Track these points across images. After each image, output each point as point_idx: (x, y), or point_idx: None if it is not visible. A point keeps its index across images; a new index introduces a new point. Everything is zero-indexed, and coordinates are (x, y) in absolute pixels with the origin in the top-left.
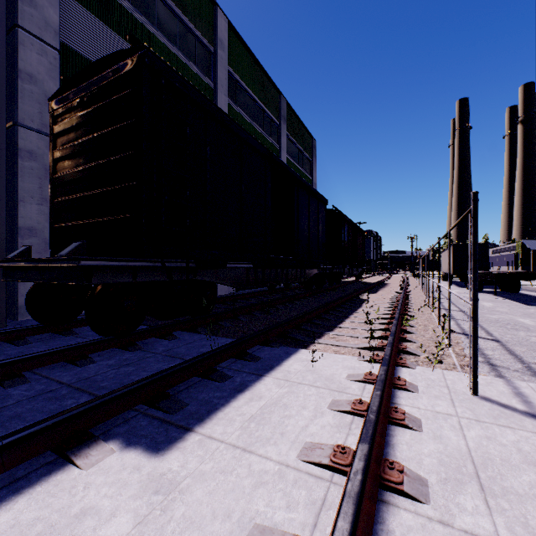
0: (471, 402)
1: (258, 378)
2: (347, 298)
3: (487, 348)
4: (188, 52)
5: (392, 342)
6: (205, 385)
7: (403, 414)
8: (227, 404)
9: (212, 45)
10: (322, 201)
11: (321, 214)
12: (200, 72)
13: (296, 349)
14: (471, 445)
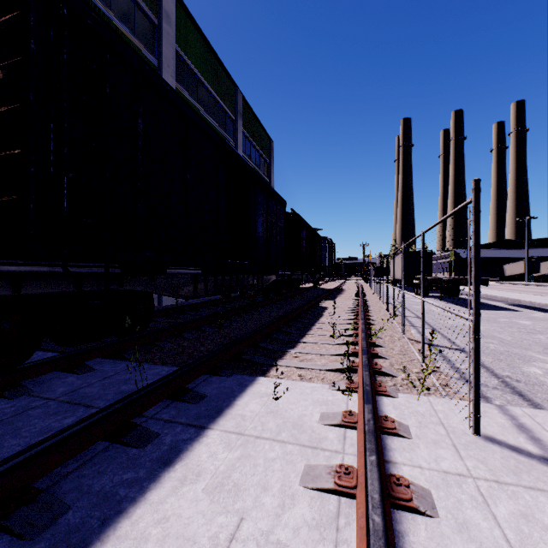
0: (478, 447)
1: (198, 433)
2: (307, 306)
3: (457, 360)
4: (124, 17)
5: (368, 364)
6: (112, 457)
7: (409, 489)
8: (141, 496)
9: (156, 16)
10: (281, 202)
11: (279, 217)
12: (141, 44)
13: (254, 378)
14: (511, 539)
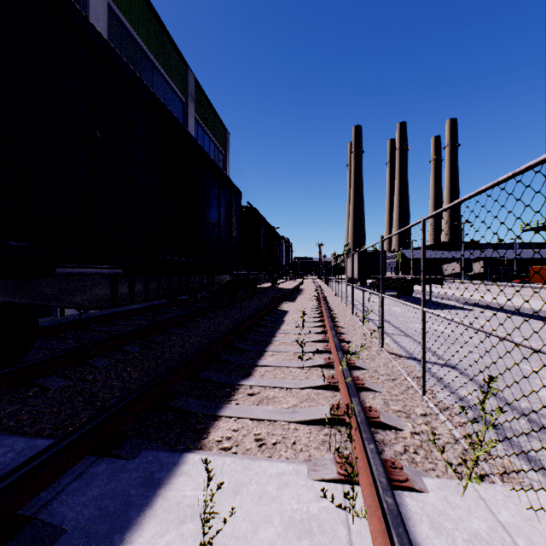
0: None
1: None
2: (265, 311)
3: (457, 385)
4: None
5: (367, 421)
6: None
7: None
8: None
9: None
10: (236, 193)
11: (234, 209)
12: None
13: (177, 457)
14: None
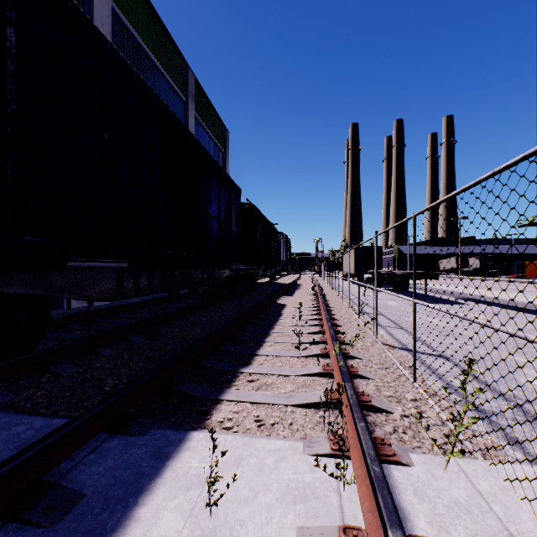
0: None
1: None
2: (264, 304)
3: (447, 373)
4: None
5: (359, 403)
6: None
7: None
8: None
9: None
10: (236, 190)
11: (234, 205)
12: None
13: (183, 435)
14: None
